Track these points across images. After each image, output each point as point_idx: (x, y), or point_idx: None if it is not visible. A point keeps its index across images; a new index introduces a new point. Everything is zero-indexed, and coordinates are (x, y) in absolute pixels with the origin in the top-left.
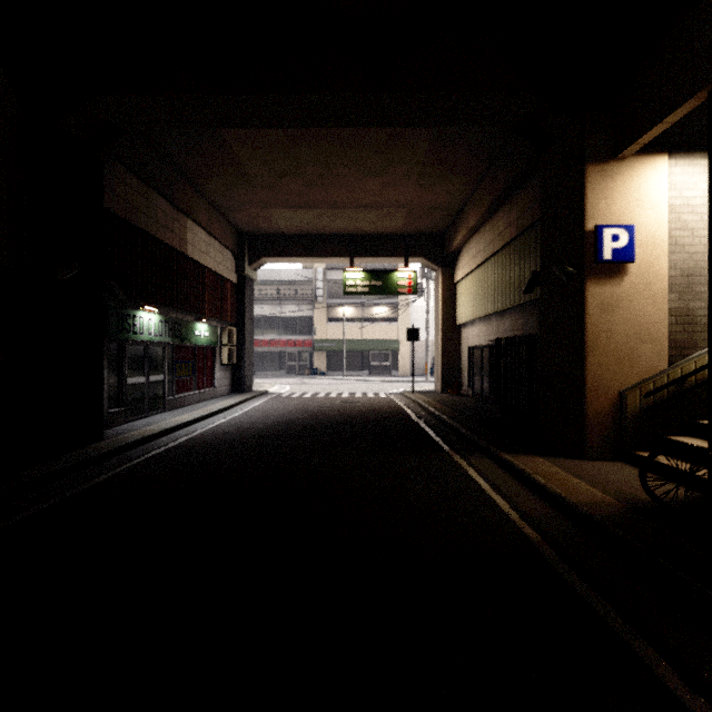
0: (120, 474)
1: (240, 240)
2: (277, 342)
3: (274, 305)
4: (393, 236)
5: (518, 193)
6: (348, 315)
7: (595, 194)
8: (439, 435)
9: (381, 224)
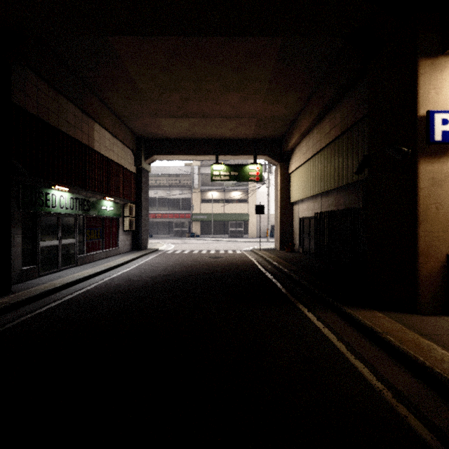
0: (1, 333)
1: (138, 142)
2: (167, 215)
3: (165, 190)
4: (246, 140)
5: (342, 101)
6: (215, 197)
7: (426, 84)
8: (286, 287)
9: (237, 131)
